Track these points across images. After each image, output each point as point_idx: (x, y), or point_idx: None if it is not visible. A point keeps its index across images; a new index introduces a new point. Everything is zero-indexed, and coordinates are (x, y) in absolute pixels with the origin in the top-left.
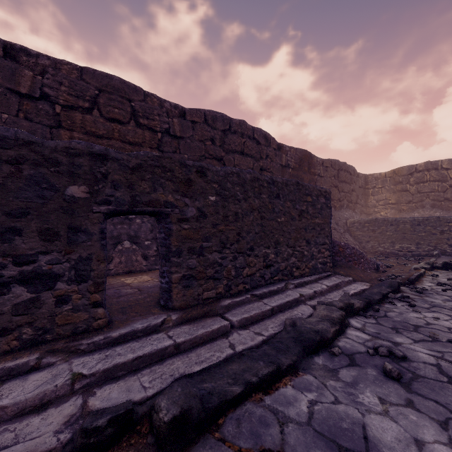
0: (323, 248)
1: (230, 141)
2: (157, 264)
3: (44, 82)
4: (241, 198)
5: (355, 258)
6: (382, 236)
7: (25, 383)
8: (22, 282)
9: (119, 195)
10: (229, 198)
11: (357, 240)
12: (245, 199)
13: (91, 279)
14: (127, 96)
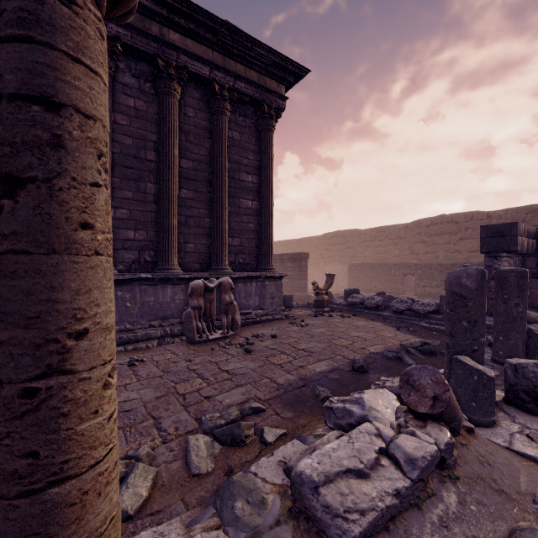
0: None
1: None
2: None
3: (500, 222)
4: None
5: None
6: None
7: None
8: None
9: None
10: None
11: None
12: None
13: None
14: None
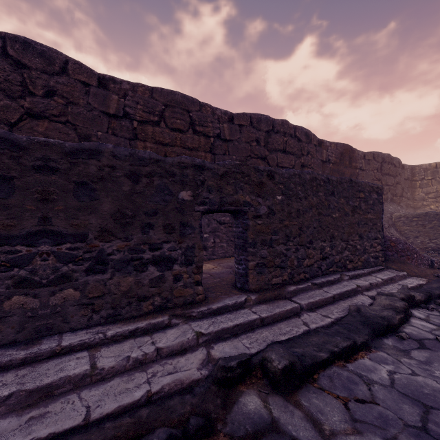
0: (375, 243)
1: (273, 141)
2: (214, 254)
3: (125, 103)
4: (302, 197)
5: (408, 253)
6: (434, 232)
7: (167, 335)
8: (153, 263)
9: (212, 197)
10: (292, 197)
11: (403, 235)
12: (305, 197)
13: (194, 263)
14: (186, 108)
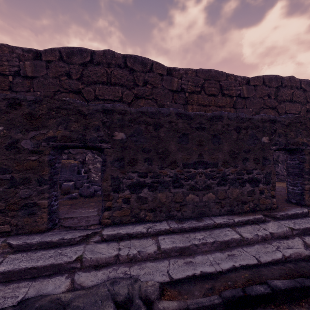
0: None
1: (282, 94)
2: None
3: (182, 82)
4: None
5: None
6: None
7: (268, 226)
8: (248, 182)
9: (280, 140)
10: None
11: None
12: None
13: (271, 183)
14: (218, 79)
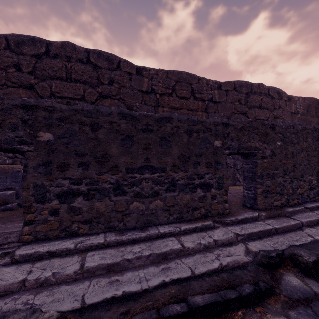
0: None
1: (252, 100)
2: None
3: (152, 83)
4: (295, 142)
5: None
6: None
7: (215, 233)
8: (200, 187)
9: (233, 144)
10: (288, 142)
11: None
12: (297, 142)
13: (223, 188)
14: (189, 82)
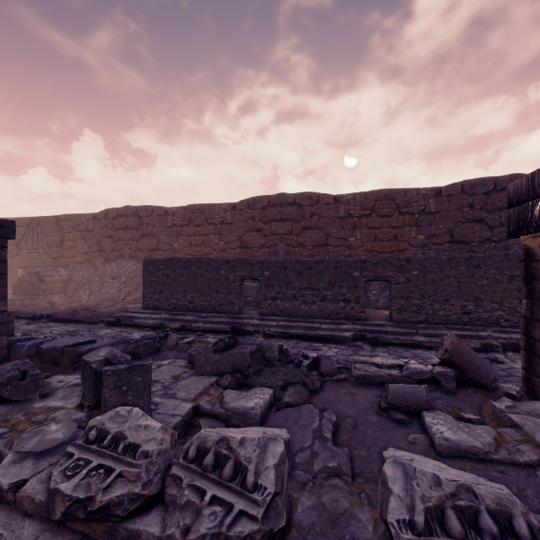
0: None
1: (494, 201)
2: None
3: (349, 208)
4: (437, 271)
5: None
6: None
7: (343, 326)
8: (342, 301)
9: (370, 274)
10: (428, 272)
11: None
12: (440, 271)
13: (360, 303)
14: (392, 198)
